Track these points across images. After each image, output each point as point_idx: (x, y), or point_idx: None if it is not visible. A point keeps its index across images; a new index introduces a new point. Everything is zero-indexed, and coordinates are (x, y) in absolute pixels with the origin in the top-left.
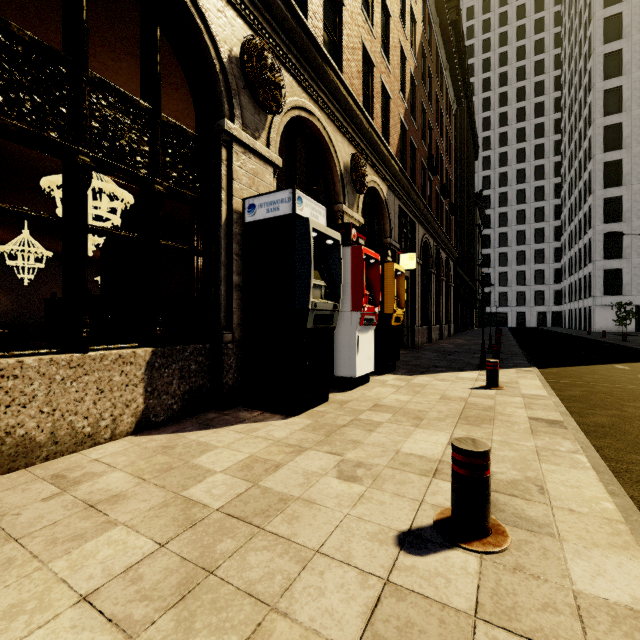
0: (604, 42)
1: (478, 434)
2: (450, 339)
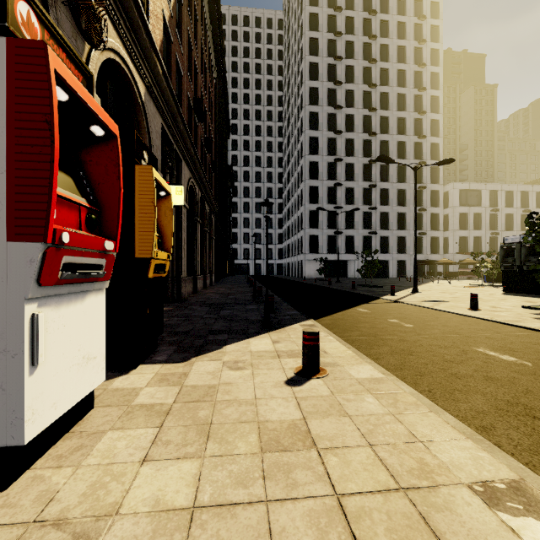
0: (310, 79)
1: None
2: (213, 288)
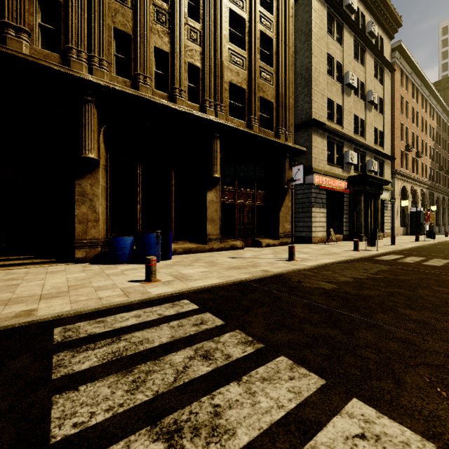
0: None
1: None
2: None
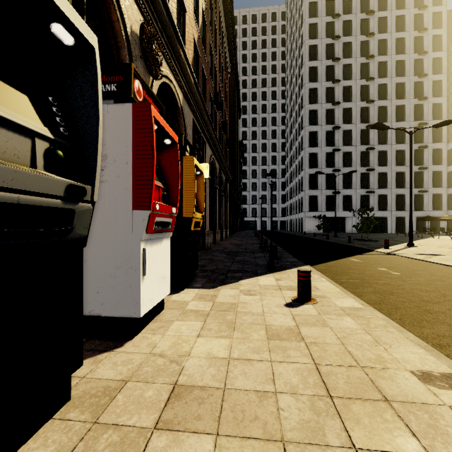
0: (309, 60)
1: None
2: (228, 240)
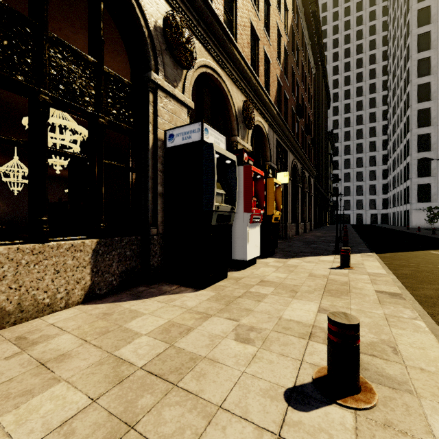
0: (418, 26)
1: (339, 304)
2: (311, 232)
